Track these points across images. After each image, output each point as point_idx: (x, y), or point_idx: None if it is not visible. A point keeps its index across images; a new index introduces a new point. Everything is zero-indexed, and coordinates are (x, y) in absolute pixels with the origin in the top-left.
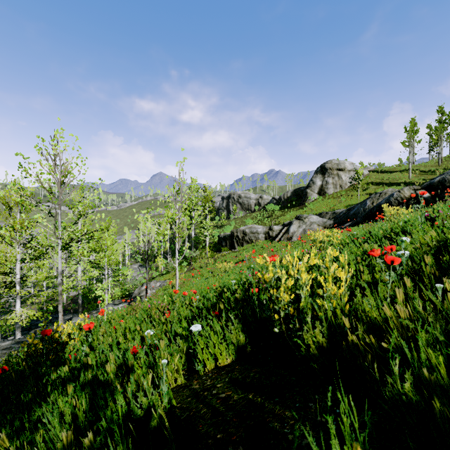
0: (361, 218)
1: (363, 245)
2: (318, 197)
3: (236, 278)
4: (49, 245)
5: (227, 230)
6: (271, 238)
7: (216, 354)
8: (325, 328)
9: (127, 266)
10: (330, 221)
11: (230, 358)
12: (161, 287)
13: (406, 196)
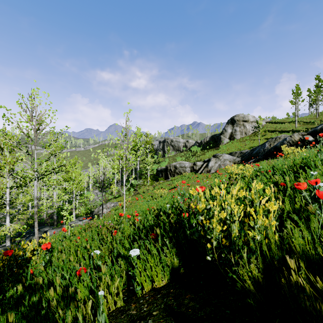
0: (262, 156)
1: (272, 177)
2: (229, 141)
3: (170, 201)
4: (27, 176)
5: (163, 165)
6: (195, 171)
7: (153, 277)
8: (260, 262)
9: (90, 191)
10: (238, 159)
11: (166, 280)
12: (114, 207)
13: (296, 140)
